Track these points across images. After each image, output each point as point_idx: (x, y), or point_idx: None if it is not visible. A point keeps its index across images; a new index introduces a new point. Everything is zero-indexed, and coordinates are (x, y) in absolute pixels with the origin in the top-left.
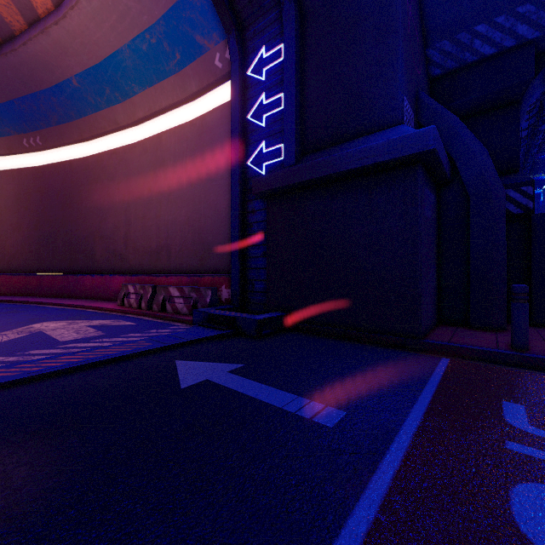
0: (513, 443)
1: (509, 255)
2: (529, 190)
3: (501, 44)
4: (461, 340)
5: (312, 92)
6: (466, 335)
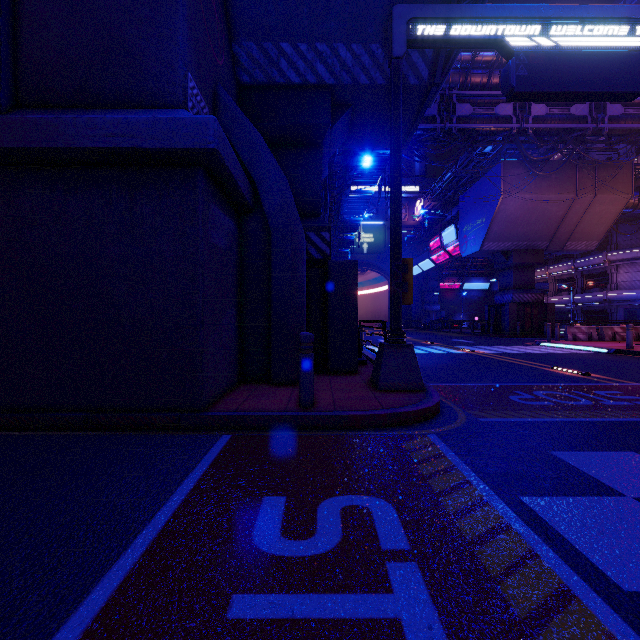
0: (243, 595)
1: (311, 301)
2: (327, 236)
3: (305, 76)
4: (252, 404)
5: (36, 2)
6: (261, 396)
